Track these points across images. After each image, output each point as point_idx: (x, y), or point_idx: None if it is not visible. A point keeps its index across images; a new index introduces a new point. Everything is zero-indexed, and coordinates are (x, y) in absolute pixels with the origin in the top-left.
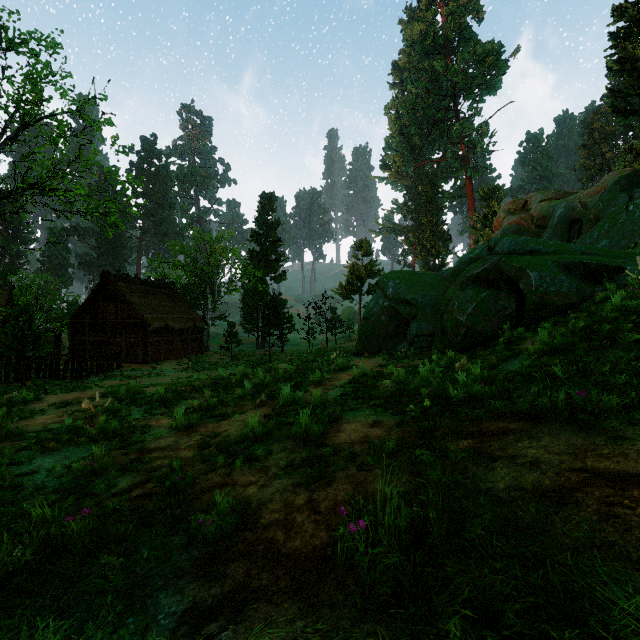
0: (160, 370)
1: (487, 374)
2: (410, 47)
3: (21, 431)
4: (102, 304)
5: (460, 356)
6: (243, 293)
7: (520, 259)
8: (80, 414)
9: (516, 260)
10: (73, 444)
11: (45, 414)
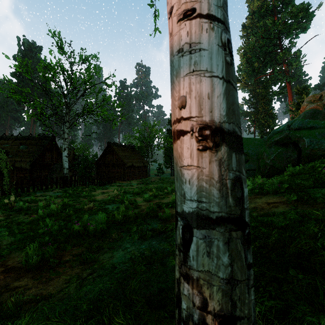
0: (131, 184)
1: (262, 183)
2: (252, 15)
3: (96, 199)
4: (107, 156)
5: (264, 178)
6: (164, 150)
7: (300, 132)
8: (110, 196)
9: (298, 133)
10: (114, 203)
11: (99, 195)
